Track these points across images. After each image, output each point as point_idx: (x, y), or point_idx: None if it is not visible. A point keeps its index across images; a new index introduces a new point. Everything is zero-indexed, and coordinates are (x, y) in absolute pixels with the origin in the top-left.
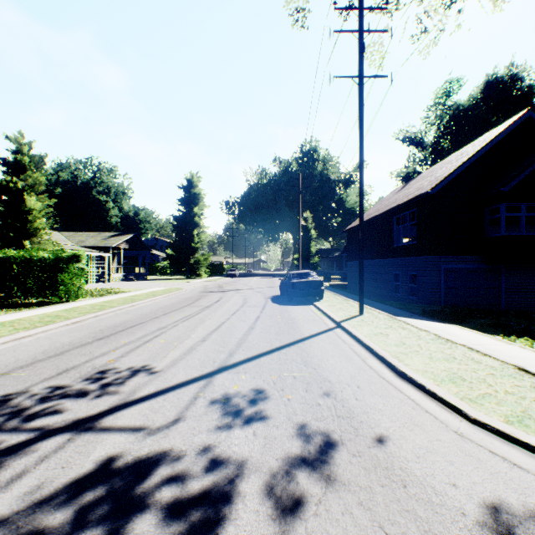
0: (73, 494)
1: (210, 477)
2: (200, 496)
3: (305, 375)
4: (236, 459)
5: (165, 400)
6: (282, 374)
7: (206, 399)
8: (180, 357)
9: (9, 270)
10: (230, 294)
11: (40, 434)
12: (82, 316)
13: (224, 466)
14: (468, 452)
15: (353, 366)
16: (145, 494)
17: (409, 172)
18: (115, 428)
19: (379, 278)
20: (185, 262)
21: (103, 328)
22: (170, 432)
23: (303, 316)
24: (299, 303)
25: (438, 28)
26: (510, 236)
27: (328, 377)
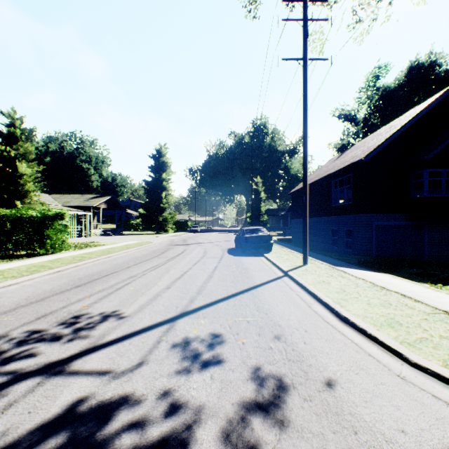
0: (36, 441)
1: (168, 423)
2: (158, 443)
3: (258, 320)
4: (194, 404)
5: (131, 344)
6: (237, 319)
7: (168, 343)
8: (147, 303)
9: (3, 226)
10: (192, 247)
11: (12, 377)
12: (64, 266)
13: (182, 411)
14: (412, 396)
15: (300, 311)
16: (105, 441)
17: (344, 144)
18: (83, 372)
19: (320, 233)
20: (155, 219)
21: (81, 276)
22: (134, 376)
23: (254, 266)
24: (251, 255)
25: (371, 19)
26: (432, 198)
27: (279, 322)
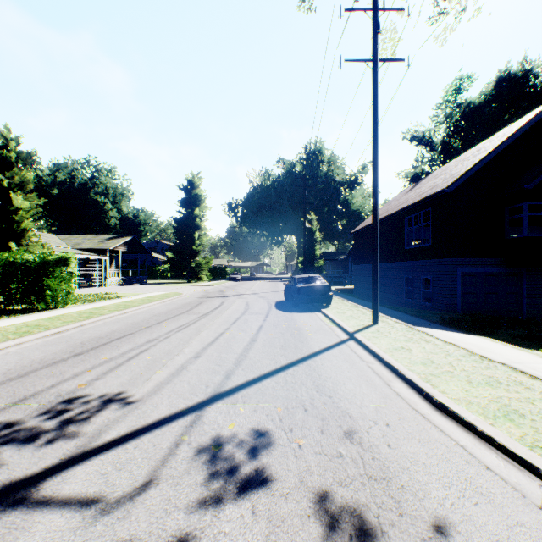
0: None
1: None
2: None
3: (319, 407)
4: None
5: (137, 448)
6: (290, 405)
7: (190, 447)
8: (167, 379)
9: None
10: (231, 300)
11: None
12: (65, 325)
13: None
14: None
15: (376, 393)
16: None
17: (417, 173)
18: (57, 500)
19: (389, 283)
20: (186, 265)
21: (85, 340)
22: (134, 508)
23: (310, 325)
24: (305, 310)
25: (456, 11)
26: (534, 238)
27: (348, 409)
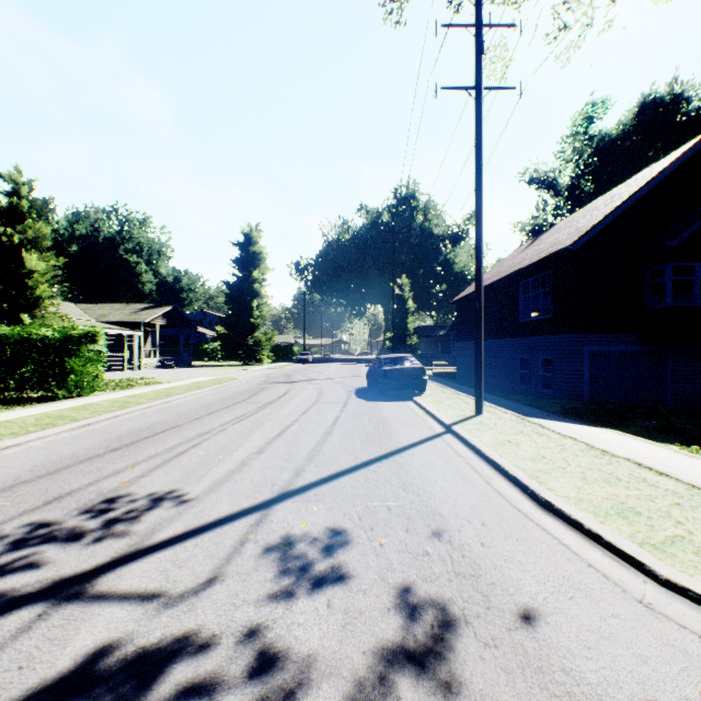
0: None
1: (255, 688)
2: None
3: (405, 505)
4: (300, 652)
5: (197, 547)
6: (372, 504)
7: (257, 545)
8: (226, 477)
9: None
10: (300, 386)
11: None
12: (95, 416)
13: (279, 666)
14: (667, 639)
15: (473, 491)
16: None
17: (537, 224)
18: (115, 595)
19: (500, 365)
20: (242, 343)
21: (122, 433)
22: (200, 602)
23: (398, 416)
24: (393, 399)
25: (582, 25)
26: (679, 308)
27: (439, 508)
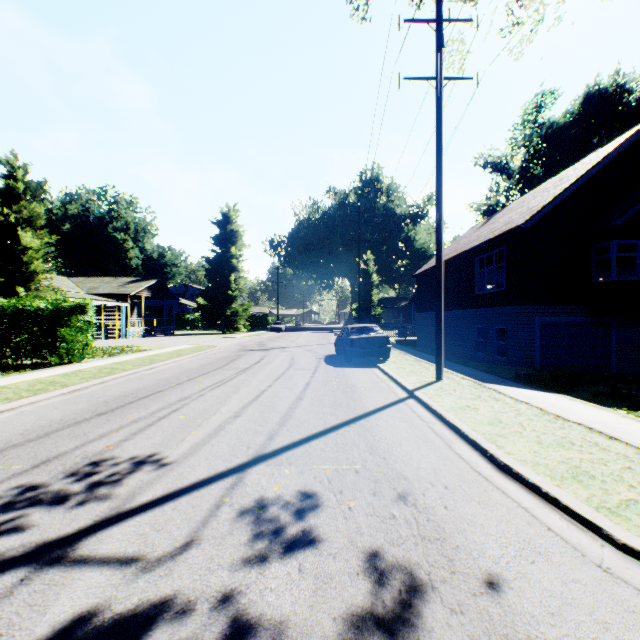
0: None
1: None
2: None
3: (371, 469)
4: (272, 618)
5: (175, 510)
6: (341, 467)
7: (232, 509)
8: (204, 440)
9: None
10: (273, 353)
11: None
12: (84, 382)
13: (252, 634)
14: (627, 605)
15: (435, 454)
16: None
17: (491, 205)
18: (95, 559)
19: (458, 334)
20: (221, 313)
21: (108, 398)
22: (176, 566)
23: (365, 382)
24: (360, 365)
25: (534, 21)
26: (623, 282)
27: (404, 471)
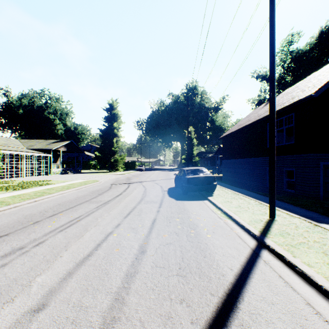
0: None
1: None
2: None
3: None
4: None
5: None
6: None
7: None
8: None
9: None
10: (133, 186)
11: None
12: None
13: None
14: None
15: None
16: None
17: (261, 99)
18: None
19: (253, 173)
20: (108, 160)
21: None
22: None
23: (204, 219)
24: (194, 198)
25: None
26: None
27: None
